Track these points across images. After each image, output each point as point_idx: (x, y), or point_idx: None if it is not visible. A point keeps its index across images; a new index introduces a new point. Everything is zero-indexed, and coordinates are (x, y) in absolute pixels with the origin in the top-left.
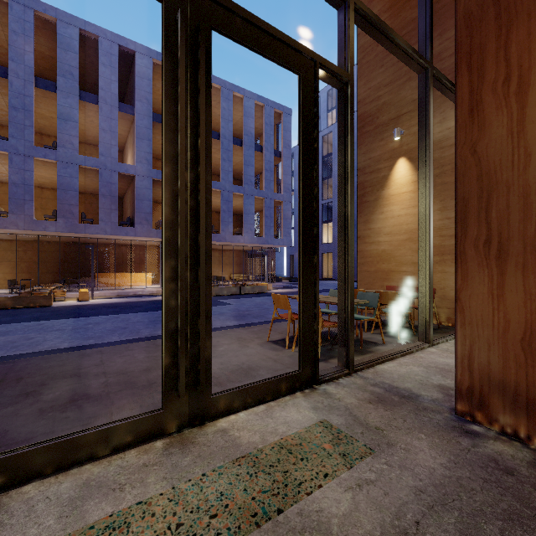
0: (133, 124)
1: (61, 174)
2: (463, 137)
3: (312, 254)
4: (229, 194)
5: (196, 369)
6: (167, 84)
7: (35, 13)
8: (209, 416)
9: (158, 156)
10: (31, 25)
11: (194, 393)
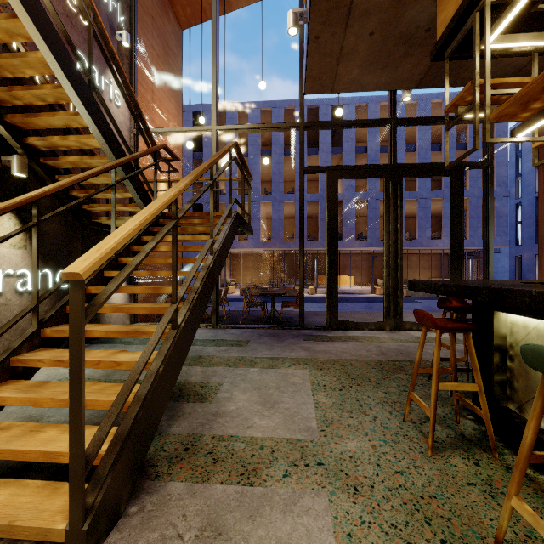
0: (341, 160)
1: (297, 209)
2: (541, 206)
3: (459, 265)
4: (426, 201)
5: (396, 310)
6: (386, 207)
7: (284, 109)
8: (402, 329)
9: None
10: (282, 118)
11: (396, 319)
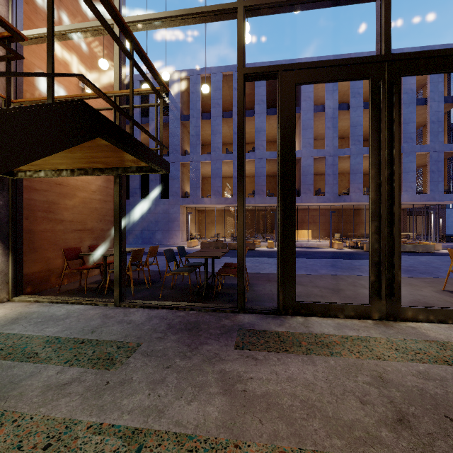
0: (299, 119)
1: (257, 167)
2: None
3: None
4: None
5: (390, 287)
6: (373, 124)
7: None
8: (400, 318)
9: (316, 137)
10: None
11: (389, 301)
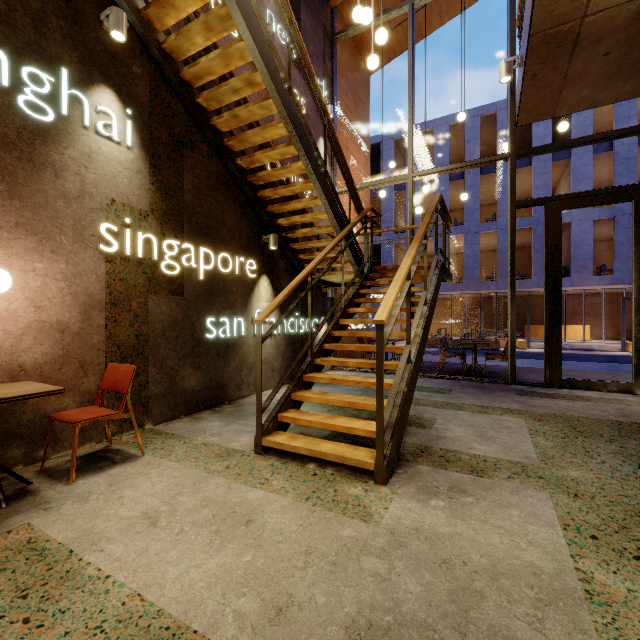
0: (568, 167)
1: (499, 240)
2: None
3: None
4: None
5: None
6: (635, 238)
7: (480, 117)
8: None
9: (598, 185)
10: (478, 129)
11: None
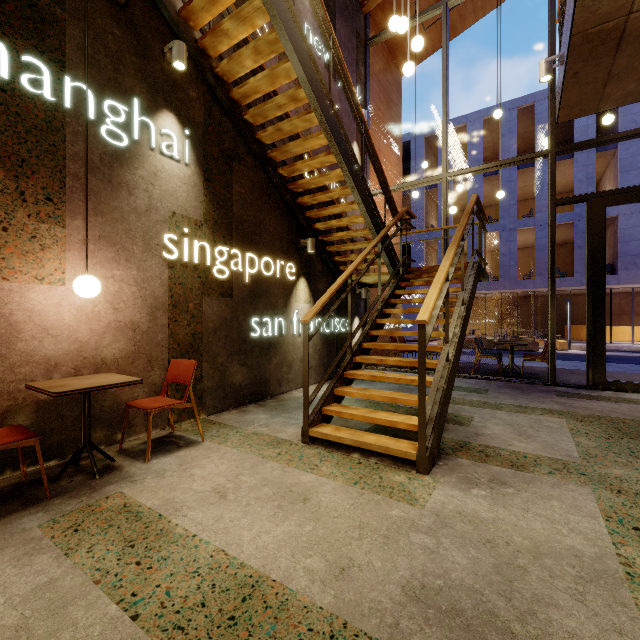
0: (614, 158)
1: (538, 237)
2: None
3: None
4: None
5: None
6: None
7: (517, 109)
8: None
9: None
10: (514, 122)
11: None
